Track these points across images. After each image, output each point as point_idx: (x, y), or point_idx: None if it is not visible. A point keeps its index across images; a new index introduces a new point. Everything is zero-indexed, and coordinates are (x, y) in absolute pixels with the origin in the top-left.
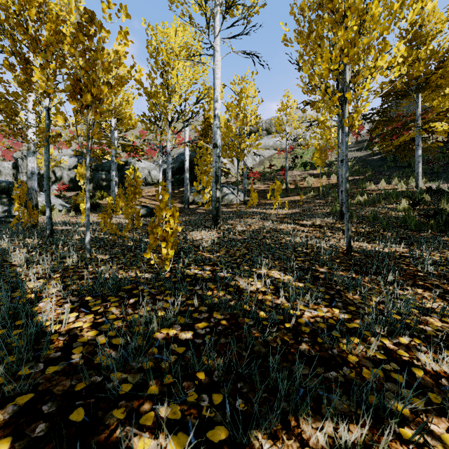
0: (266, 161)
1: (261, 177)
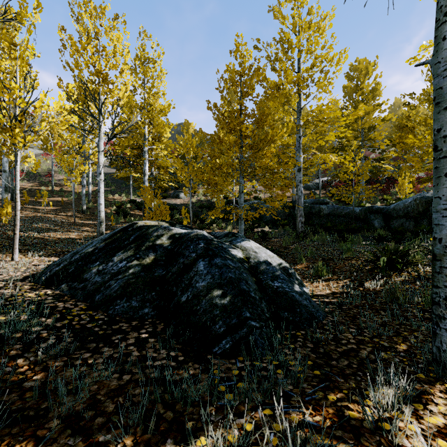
0: None
1: (25, 176)
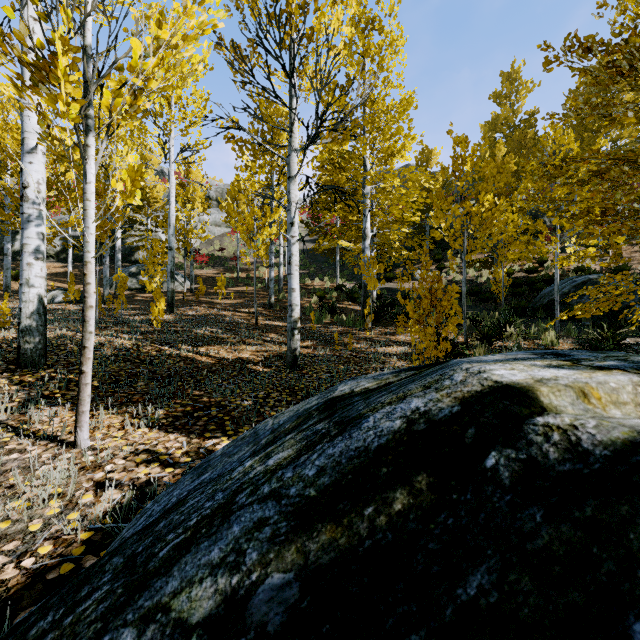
0: (216, 240)
1: (210, 261)
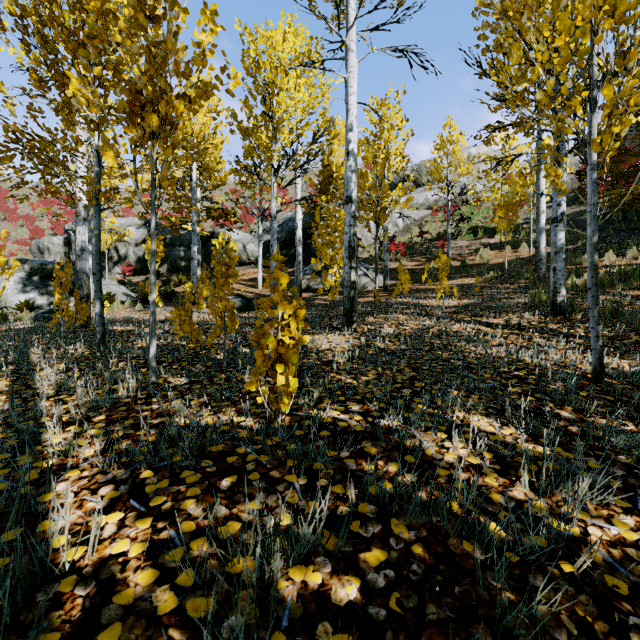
0: (413, 226)
1: (407, 251)
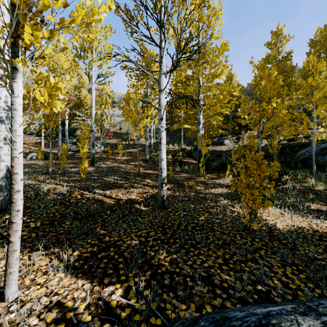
0: (118, 124)
1: (114, 135)
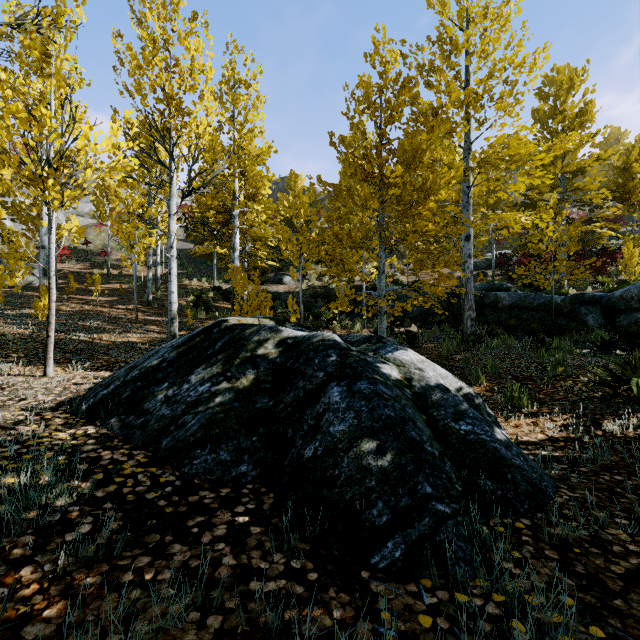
0: None
1: (73, 255)
